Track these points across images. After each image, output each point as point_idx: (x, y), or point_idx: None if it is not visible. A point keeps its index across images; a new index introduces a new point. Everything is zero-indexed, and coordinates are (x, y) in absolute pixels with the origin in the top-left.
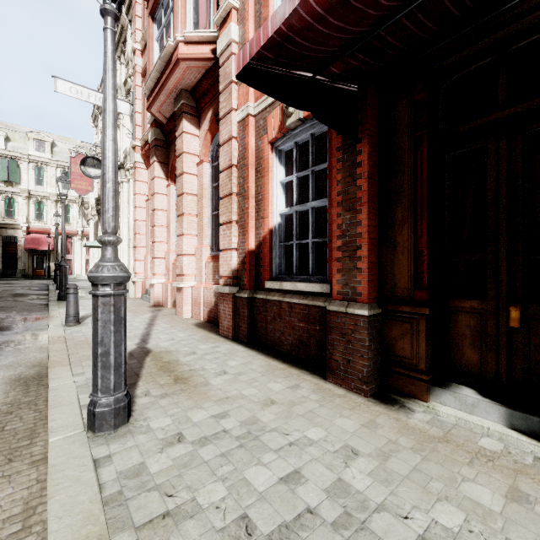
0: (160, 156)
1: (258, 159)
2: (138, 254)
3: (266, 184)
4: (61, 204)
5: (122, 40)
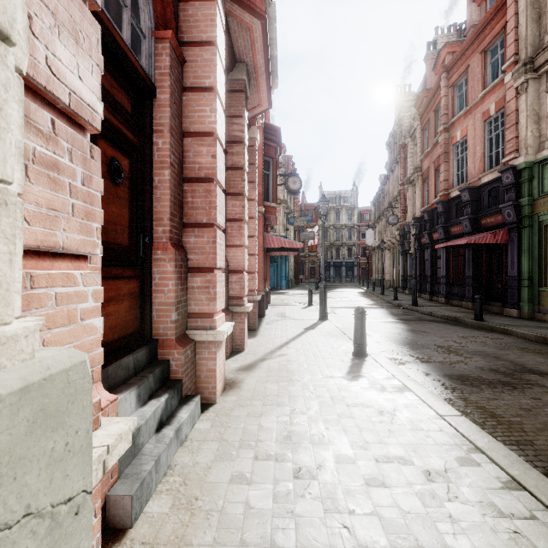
0: None
1: None
2: None
3: None
4: None
5: None
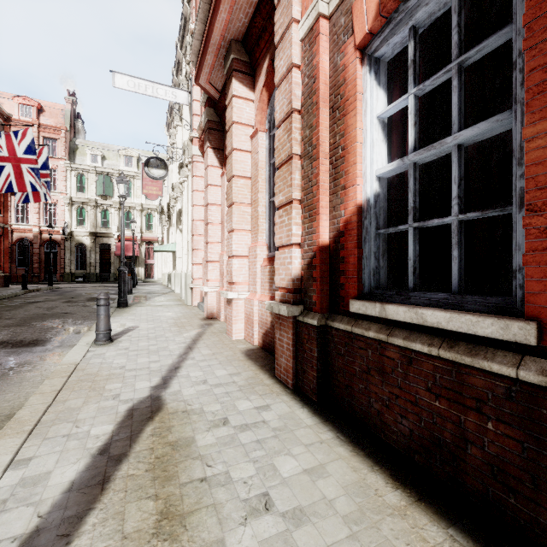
0: (214, 141)
1: (336, 88)
2: (196, 257)
3: (350, 125)
4: (145, 213)
5: (186, 35)
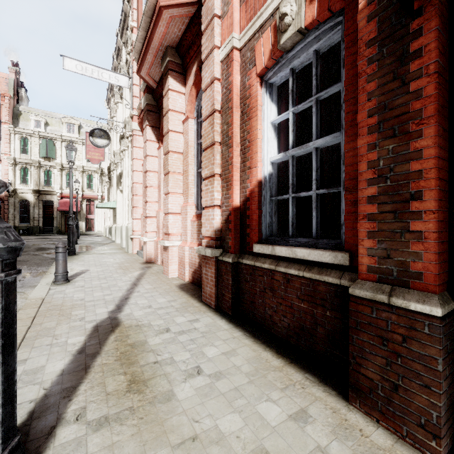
0: (152, 120)
1: (244, 99)
2: (136, 213)
3: (253, 126)
4: (86, 174)
5: (126, 27)
